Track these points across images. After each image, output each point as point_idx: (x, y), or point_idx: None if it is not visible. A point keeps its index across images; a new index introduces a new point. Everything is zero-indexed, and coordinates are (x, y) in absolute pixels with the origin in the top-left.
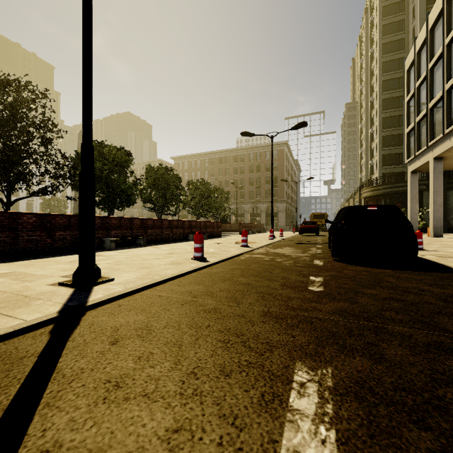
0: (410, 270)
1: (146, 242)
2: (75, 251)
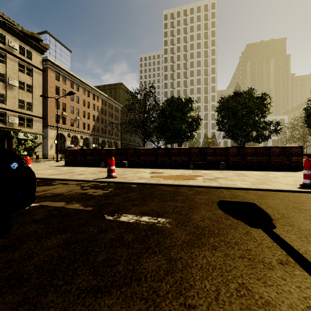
0: None
1: (125, 165)
2: (94, 166)
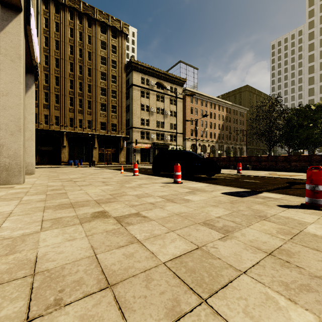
0: (151, 174)
1: (248, 168)
2: (225, 168)
